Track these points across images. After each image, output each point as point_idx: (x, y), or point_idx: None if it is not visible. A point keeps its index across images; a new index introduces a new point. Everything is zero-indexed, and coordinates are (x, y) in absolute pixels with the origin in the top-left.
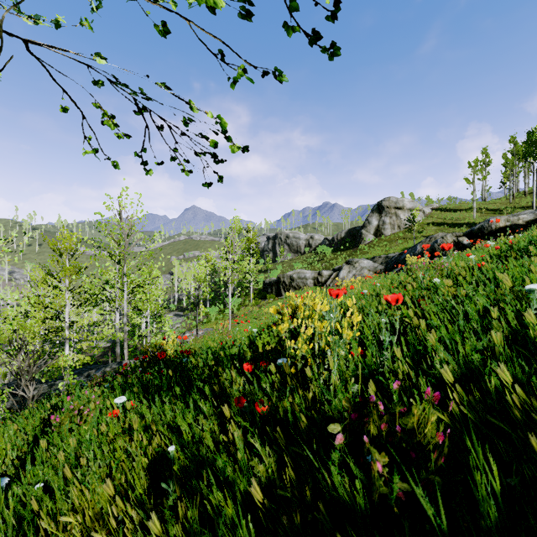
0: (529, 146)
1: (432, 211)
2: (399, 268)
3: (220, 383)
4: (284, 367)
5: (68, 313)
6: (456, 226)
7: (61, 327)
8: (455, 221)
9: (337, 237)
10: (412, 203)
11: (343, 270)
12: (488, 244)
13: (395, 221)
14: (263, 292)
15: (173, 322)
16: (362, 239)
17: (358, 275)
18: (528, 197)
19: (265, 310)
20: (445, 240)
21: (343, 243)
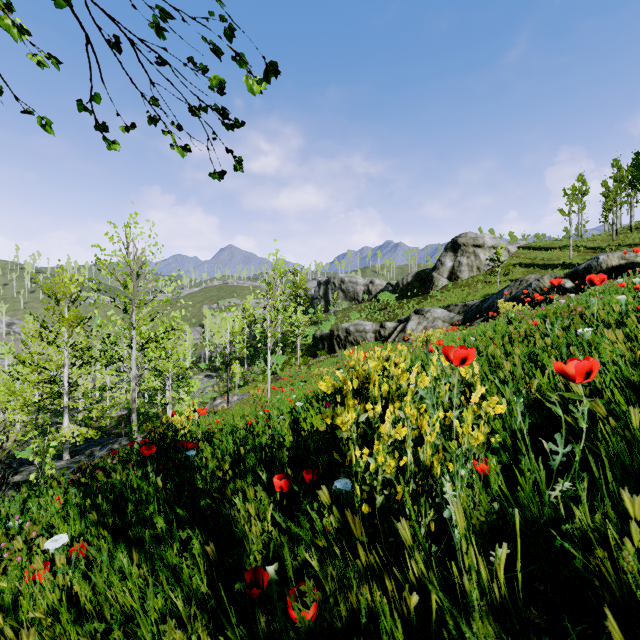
0: (637, 170)
1: (518, 250)
2: (482, 319)
3: (227, 520)
4: (352, 523)
5: (67, 375)
6: (548, 267)
7: (60, 392)
8: (547, 262)
9: (403, 282)
10: (494, 240)
11: (411, 321)
12: (624, 283)
13: (474, 261)
14: (312, 348)
15: (203, 385)
16: (433, 284)
17: (430, 327)
18: (634, 233)
19: (315, 372)
20: (541, 283)
21: (410, 289)
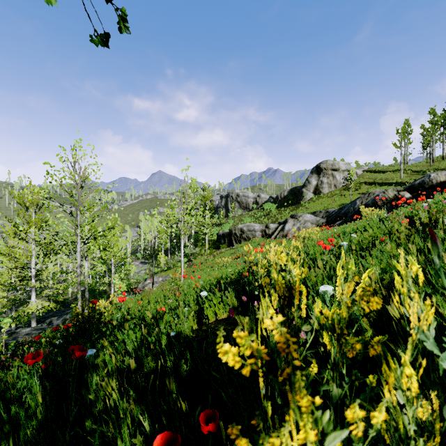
0: None
1: (363, 173)
2: (341, 221)
3: None
4: None
5: (34, 263)
6: (385, 185)
7: (31, 275)
8: (384, 181)
9: (281, 196)
10: (346, 165)
11: (288, 223)
12: None
13: (332, 181)
14: (216, 243)
15: (138, 269)
16: (302, 197)
17: (302, 228)
18: (445, 161)
19: (218, 261)
20: (386, 194)
21: (286, 201)
